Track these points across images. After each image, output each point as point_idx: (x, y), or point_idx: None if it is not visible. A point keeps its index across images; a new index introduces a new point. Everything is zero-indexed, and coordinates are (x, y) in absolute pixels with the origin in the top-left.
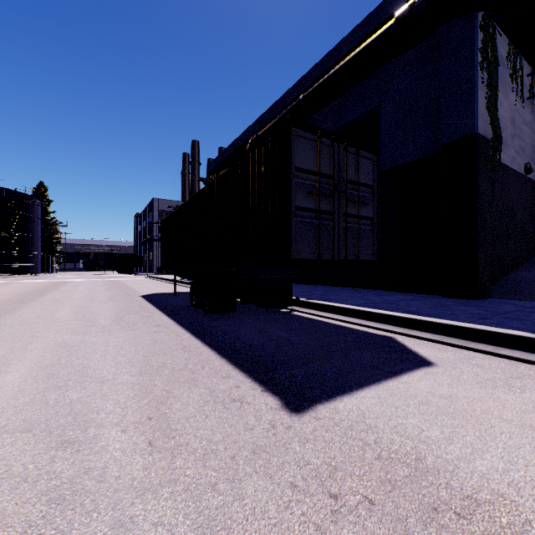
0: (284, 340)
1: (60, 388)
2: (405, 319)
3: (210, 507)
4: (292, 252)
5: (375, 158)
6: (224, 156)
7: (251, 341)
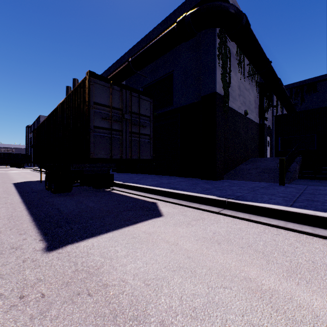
0: (88, 208)
1: None
2: (167, 192)
3: None
4: (91, 154)
5: (152, 100)
6: None
7: (65, 210)
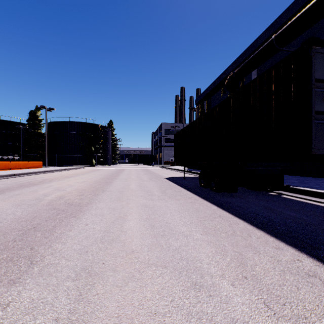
0: (300, 220)
1: (163, 236)
2: None
3: None
4: (311, 149)
5: None
6: (207, 91)
7: (269, 217)
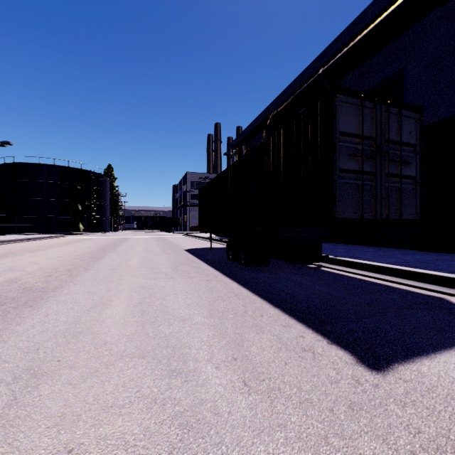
0: (326, 294)
1: (153, 323)
2: (454, 280)
3: None
4: (336, 212)
5: (418, 116)
6: (246, 133)
7: (294, 293)
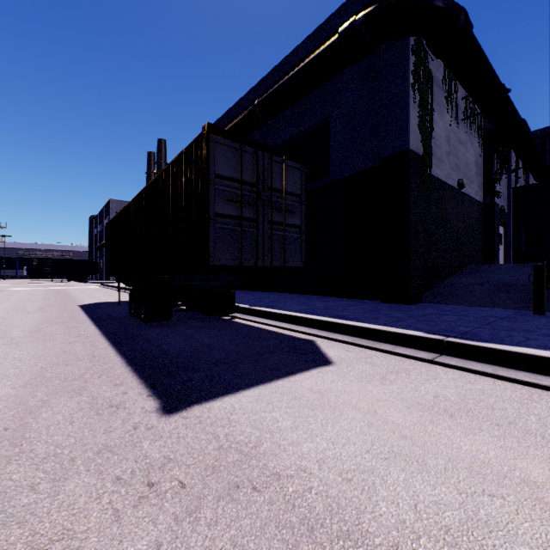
0: (205, 347)
1: None
2: (329, 323)
3: (17, 506)
4: (210, 259)
5: (304, 168)
6: None
7: (170, 349)
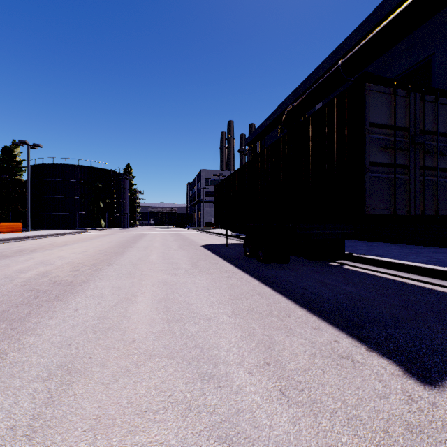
0: (354, 295)
1: (178, 320)
2: None
3: None
4: (366, 208)
5: None
6: (260, 129)
7: (319, 293)
